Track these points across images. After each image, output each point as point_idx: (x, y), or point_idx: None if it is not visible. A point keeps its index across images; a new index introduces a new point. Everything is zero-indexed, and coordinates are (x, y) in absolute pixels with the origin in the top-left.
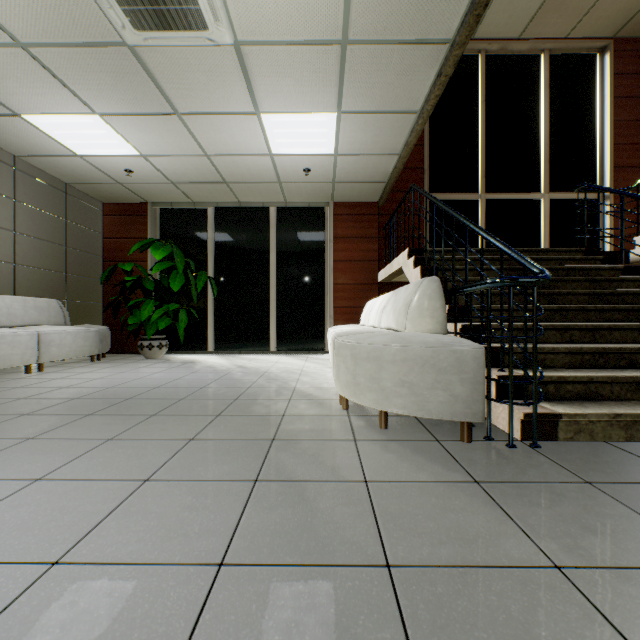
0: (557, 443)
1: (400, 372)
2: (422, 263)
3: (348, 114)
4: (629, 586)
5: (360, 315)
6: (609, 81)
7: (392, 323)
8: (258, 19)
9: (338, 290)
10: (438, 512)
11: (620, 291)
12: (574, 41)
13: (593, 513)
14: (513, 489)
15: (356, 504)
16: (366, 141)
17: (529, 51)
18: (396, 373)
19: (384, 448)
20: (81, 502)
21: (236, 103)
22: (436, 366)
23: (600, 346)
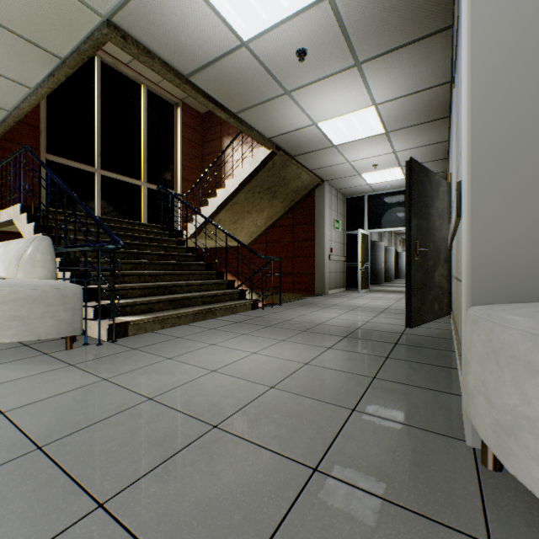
0: (128, 337)
1: (12, 309)
2: (37, 220)
3: None
4: (133, 374)
5: None
6: (180, 126)
7: (2, 272)
8: None
9: None
10: (42, 384)
11: (174, 254)
12: (162, 90)
13: (131, 358)
14: (94, 361)
15: None
16: None
17: (135, 78)
18: (8, 311)
19: None
20: None
21: None
22: (46, 302)
23: (157, 284)
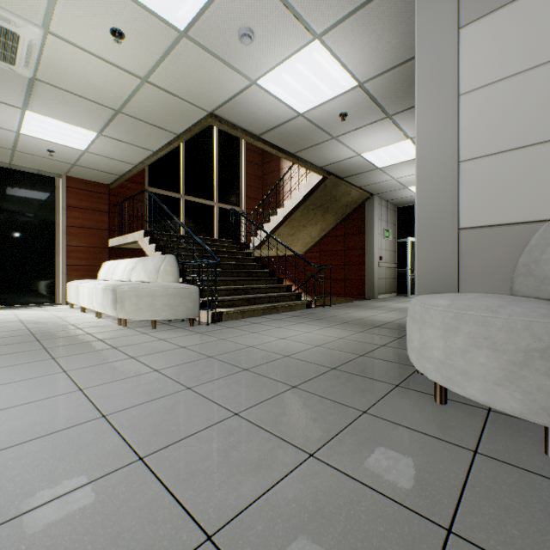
0: (222, 322)
1: (165, 300)
2: (155, 241)
3: (107, 137)
4: (236, 338)
5: (93, 272)
6: (244, 151)
7: (145, 278)
8: (61, 79)
9: (71, 251)
10: (191, 339)
11: (245, 264)
12: None
13: (231, 332)
14: (211, 332)
15: (164, 343)
16: (114, 152)
17: None
18: (163, 301)
19: (161, 333)
20: (32, 367)
21: (5, 97)
22: (181, 296)
23: (236, 287)
